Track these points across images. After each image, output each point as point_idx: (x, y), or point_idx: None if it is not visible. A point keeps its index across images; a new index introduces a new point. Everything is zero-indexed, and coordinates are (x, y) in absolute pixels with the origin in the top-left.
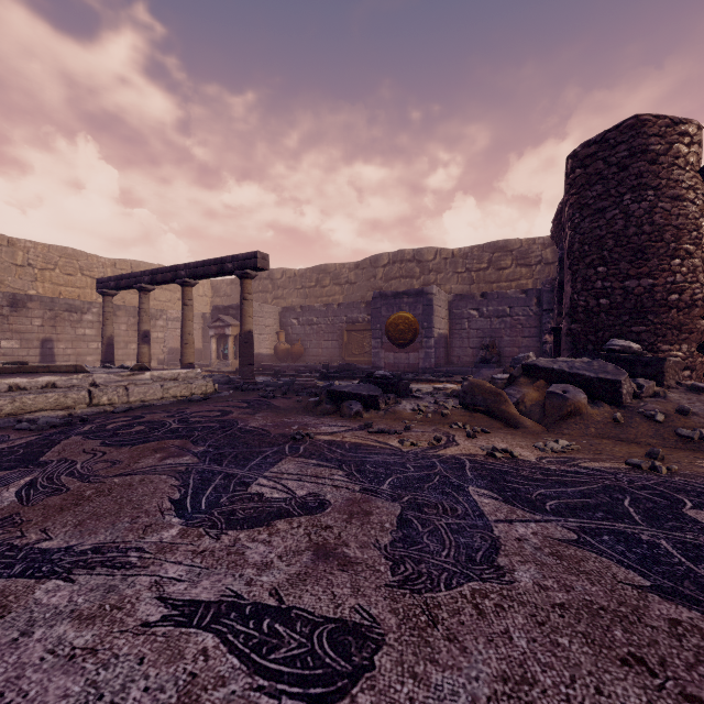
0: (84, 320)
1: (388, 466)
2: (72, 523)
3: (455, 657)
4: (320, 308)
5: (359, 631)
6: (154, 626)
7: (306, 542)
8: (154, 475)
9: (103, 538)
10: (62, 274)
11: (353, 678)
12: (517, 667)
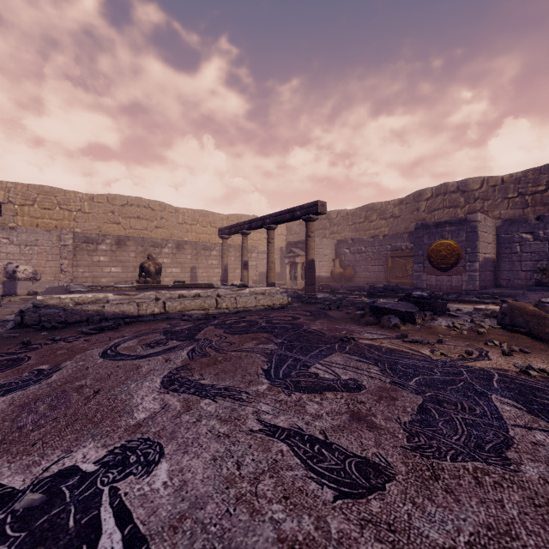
0: (211, 255)
1: (417, 369)
2: (213, 373)
3: (449, 502)
4: (368, 239)
5: (377, 467)
6: (255, 432)
7: (345, 408)
8: (253, 353)
9: (229, 383)
10: (200, 227)
11: (369, 490)
12: (503, 524)
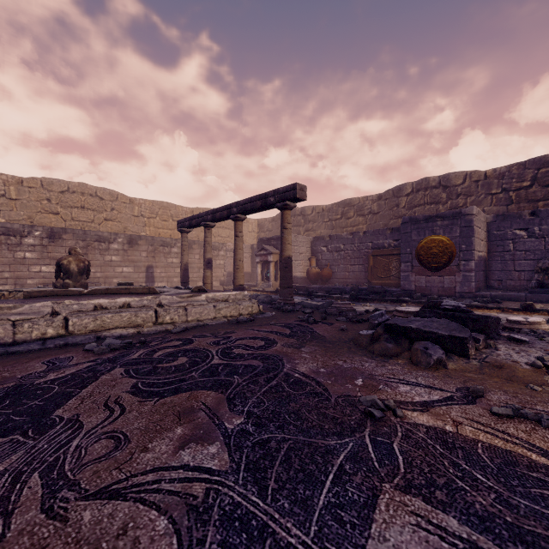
0: (172, 252)
1: None
2: None
3: None
4: (347, 236)
5: None
6: None
7: None
8: (148, 511)
9: None
10: (160, 220)
11: None
12: None
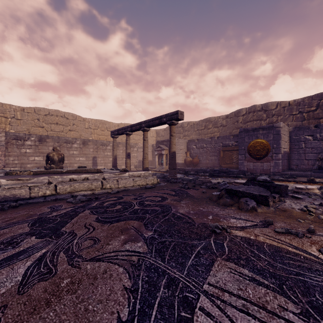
0: (107, 149)
1: None
2: None
3: None
4: (207, 139)
5: None
6: None
7: None
8: (114, 265)
9: None
10: (100, 130)
11: None
12: None
